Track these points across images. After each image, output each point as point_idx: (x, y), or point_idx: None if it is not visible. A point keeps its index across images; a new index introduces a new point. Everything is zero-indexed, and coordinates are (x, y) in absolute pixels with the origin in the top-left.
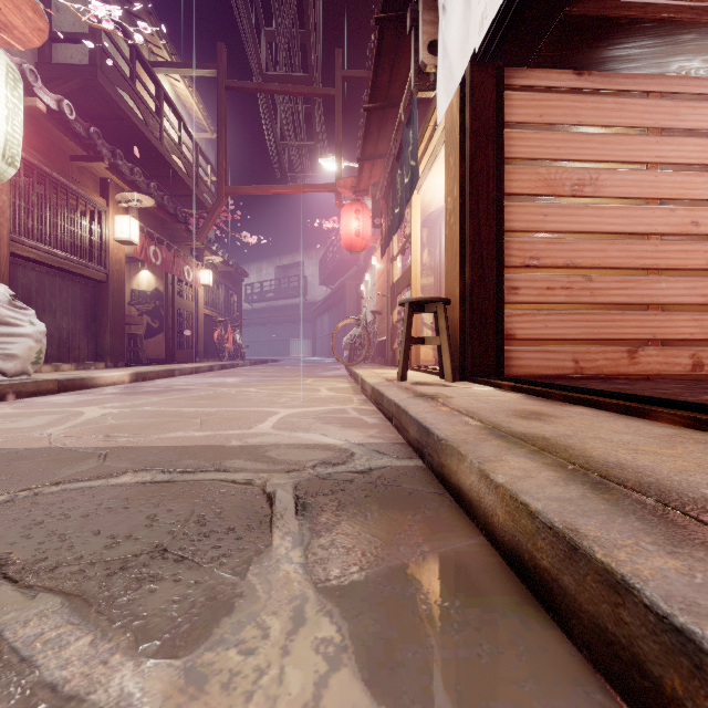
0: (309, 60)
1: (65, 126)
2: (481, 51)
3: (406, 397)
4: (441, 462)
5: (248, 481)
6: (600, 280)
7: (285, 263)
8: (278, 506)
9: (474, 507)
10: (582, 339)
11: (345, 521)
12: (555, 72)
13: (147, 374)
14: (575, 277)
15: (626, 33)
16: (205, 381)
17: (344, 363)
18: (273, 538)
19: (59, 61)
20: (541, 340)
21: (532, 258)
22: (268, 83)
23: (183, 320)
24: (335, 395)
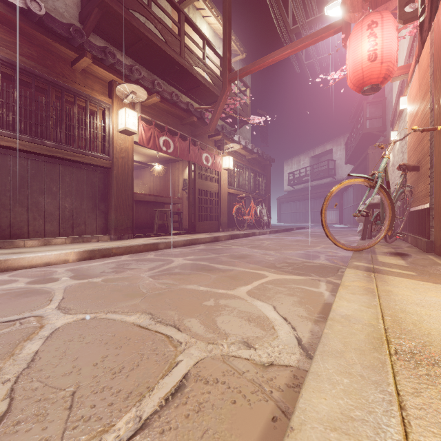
0: None
1: (53, 32)
2: None
3: None
4: None
5: None
6: None
7: (318, 153)
8: None
9: None
10: None
11: None
12: None
13: (111, 250)
14: None
15: None
16: (143, 263)
17: (343, 246)
18: None
19: None
20: None
21: None
22: None
23: (205, 198)
24: None
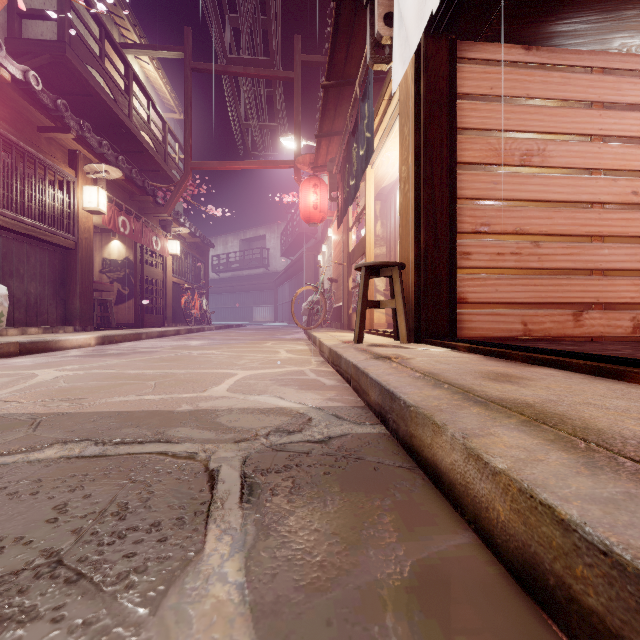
0: (270, 44)
1: (32, 97)
2: (436, 22)
3: (364, 359)
4: (410, 432)
5: (190, 455)
6: (547, 246)
7: (249, 237)
8: (220, 488)
9: (457, 491)
10: (530, 302)
11: (300, 510)
12: (505, 46)
13: (114, 337)
14: (524, 243)
15: (574, 7)
16: (170, 343)
17: (303, 327)
18: (207, 538)
19: (29, 37)
20: (492, 303)
21: (483, 224)
22: (231, 66)
23: (151, 287)
24: (294, 357)
